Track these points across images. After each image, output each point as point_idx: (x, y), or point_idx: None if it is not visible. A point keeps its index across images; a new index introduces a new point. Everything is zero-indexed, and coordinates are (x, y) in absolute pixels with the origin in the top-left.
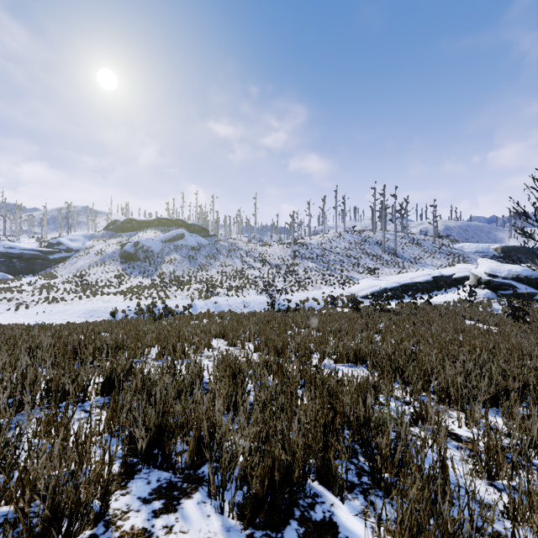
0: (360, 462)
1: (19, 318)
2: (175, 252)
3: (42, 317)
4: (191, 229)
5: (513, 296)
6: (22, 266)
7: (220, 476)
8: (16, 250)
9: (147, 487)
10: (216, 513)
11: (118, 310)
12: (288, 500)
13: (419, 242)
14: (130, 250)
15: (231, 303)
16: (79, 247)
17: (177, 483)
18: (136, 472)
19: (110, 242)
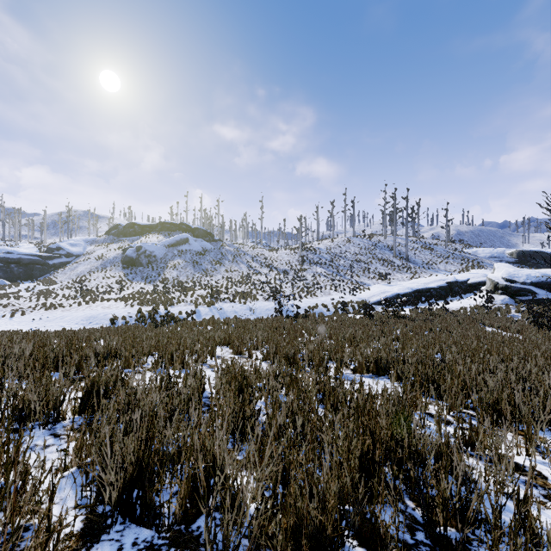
0: (408, 508)
1: (14, 325)
2: (178, 257)
3: (38, 324)
4: (195, 233)
5: (532, 302)
6: (20, 272)
7: (222, 539)
8: (14, 255)
9: None
10: None
11: (118, 317)
12: None
13: (432, 247)
14: (132, 255)
15: (237, 309)
16: (80, 252)
17: (161, 548)
18: (105, 529)
19: (112, 247)
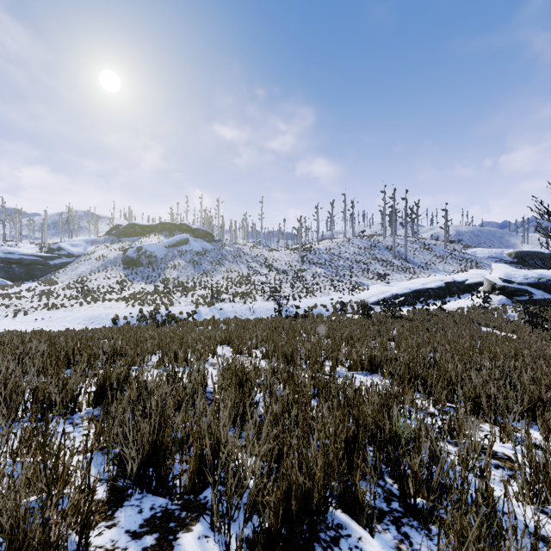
0: (387, 484)
1: (17, 325)
2: (179, 257)
3: (41, 324)
4: (195, 233)
5: (529, 302)
6: (21, 272)
7: (225, 503)
8: (15, 256)
9: (138, 518)
10: (220, 550)
11: (119, 317)
12: (307, 533)
13: (431, 247)
14: (133, 256)
15: (237, 309)
16: (80, 252)
17: (174, 512)
18: (126, 497)
19: (112, 247)
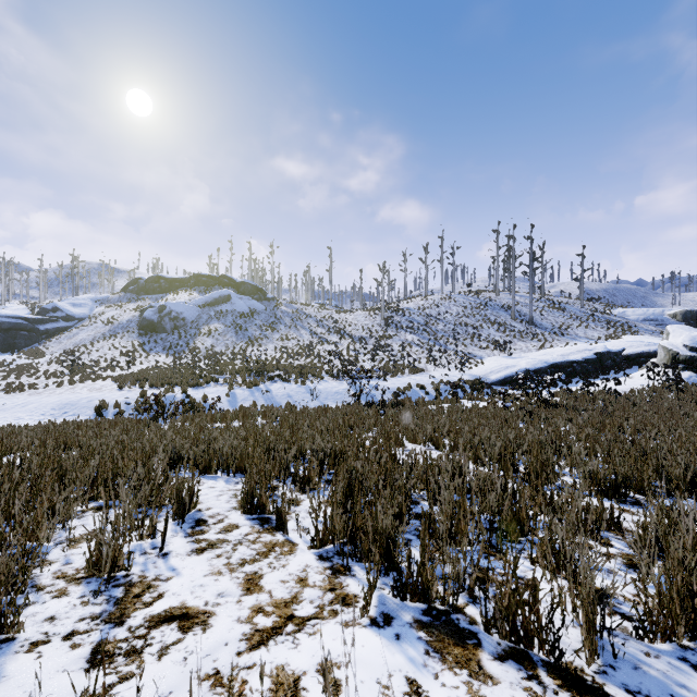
0: None
1: None
2: (216, 320)
3: None
4: (241, 289)
5: None
6: None
7: None
8: None
9: None
10: None
11: (108, 404)
12: None
13: (563, 306)
14: (153, 318)
15: (291, 392)
16: (84, 314)
17: None
18: None
19: (127, 307)
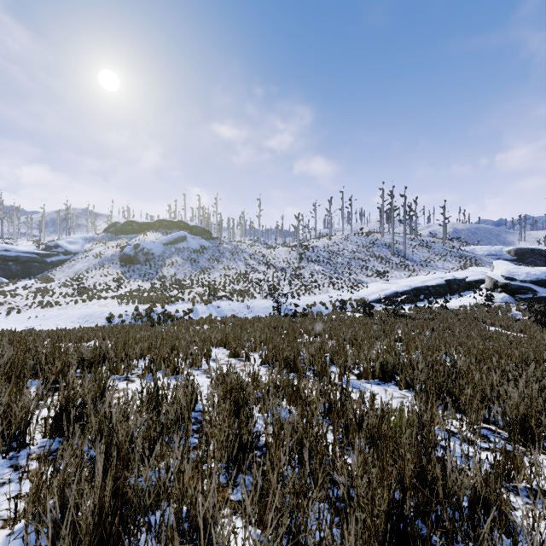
0: None
1: (10, 323)
2: (176, 255)
3: (34, 322)
4: (193, 231)
5: (533, 300)
6: (18, 270)
7: None
8: (12, 253)
9: None
10: None
11: (114, 315)
12: None
13: (429, 244)
14: (130, 253)
15: (234, 307)
16: (78, 250)
17: None
18: None
19: (110, 245)
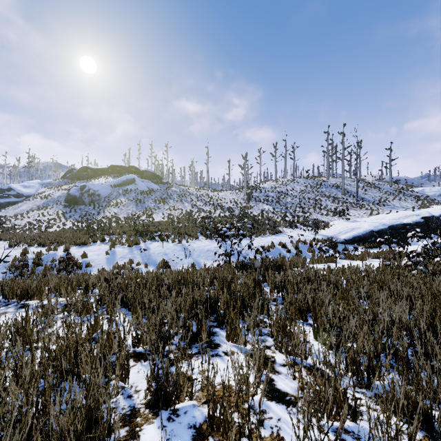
0: None
1: None
2: (123, 196)
3: None
4: (143, 175)
5: None
6: None
7: None
8: None
9: None
10: None
11: None
12: None
13: (377, 186)
14: (75, 194)
15: (168, 250)
16: (31, 193)
17: None
18: None
19: (61, 188)
